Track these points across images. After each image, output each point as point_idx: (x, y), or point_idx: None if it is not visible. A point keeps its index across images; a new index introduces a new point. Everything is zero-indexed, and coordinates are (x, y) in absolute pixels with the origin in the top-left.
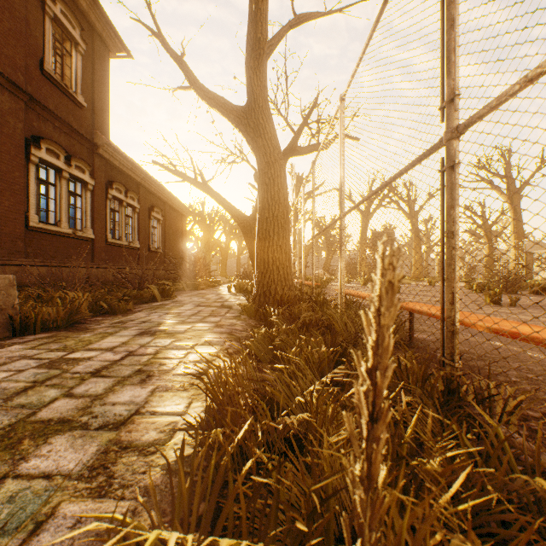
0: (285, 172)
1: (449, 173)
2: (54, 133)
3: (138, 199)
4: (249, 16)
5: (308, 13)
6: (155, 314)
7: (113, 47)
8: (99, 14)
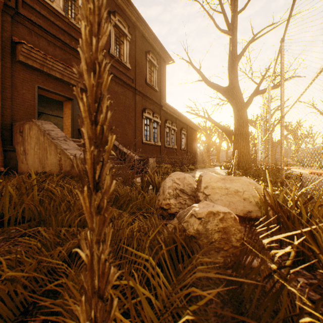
0: (246, 113)
1: (280, 127)
2: (149, 105)
3: (176, 125)
4: (229, 49)
5: (261, 30)
6: (191, 174)
7: (167, 61)
8: (162, 50)
